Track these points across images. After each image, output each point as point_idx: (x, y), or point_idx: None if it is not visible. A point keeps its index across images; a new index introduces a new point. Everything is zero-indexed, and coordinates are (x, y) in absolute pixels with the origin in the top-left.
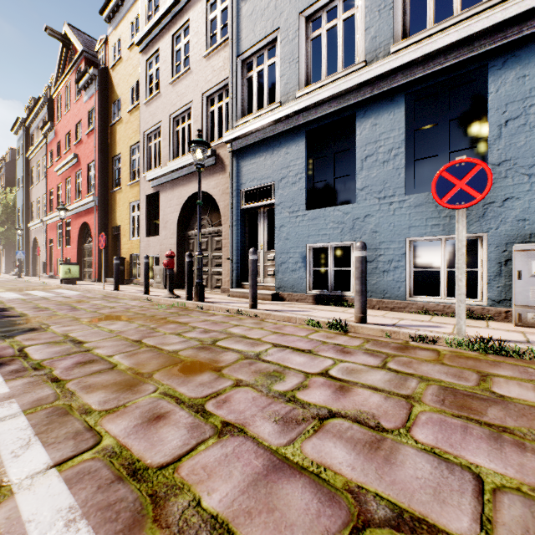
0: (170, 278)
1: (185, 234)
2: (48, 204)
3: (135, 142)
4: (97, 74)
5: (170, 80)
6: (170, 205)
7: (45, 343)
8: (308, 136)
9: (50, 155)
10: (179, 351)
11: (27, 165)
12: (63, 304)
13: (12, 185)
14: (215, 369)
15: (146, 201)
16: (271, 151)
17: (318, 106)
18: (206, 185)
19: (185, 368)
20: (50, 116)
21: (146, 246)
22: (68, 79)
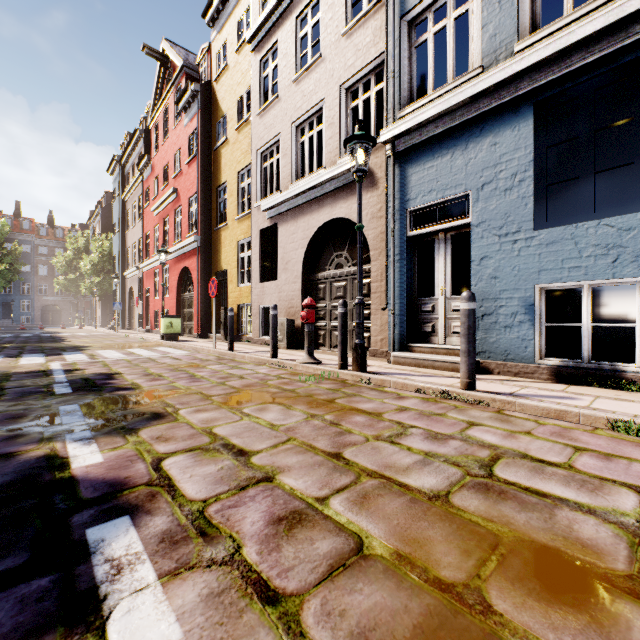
0: (309, 337)
1: (312, 277)
2: (145, 249)
3: (244, 165)
4: (199, 90)
5: (292, 78)
6: (292, 239)
7: (187, 449)
8: (534, 112)
9: (146, 193)
10: (447, 496)
11: (122, 208)
12: (176, 370)
13: (107, 231)
14: (630, 591)
15: (260, 237)
16: (462, 145)
17: (564, 56)
18: (346, 209)
19: (538, 571)
20: (146, 150)
21: (260, 293)
22: (166, 103)
